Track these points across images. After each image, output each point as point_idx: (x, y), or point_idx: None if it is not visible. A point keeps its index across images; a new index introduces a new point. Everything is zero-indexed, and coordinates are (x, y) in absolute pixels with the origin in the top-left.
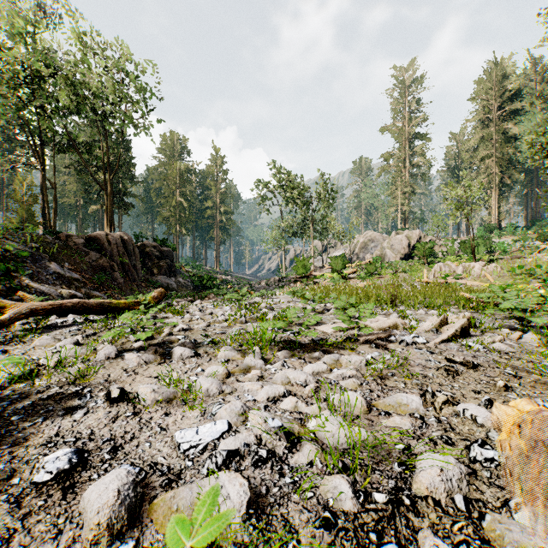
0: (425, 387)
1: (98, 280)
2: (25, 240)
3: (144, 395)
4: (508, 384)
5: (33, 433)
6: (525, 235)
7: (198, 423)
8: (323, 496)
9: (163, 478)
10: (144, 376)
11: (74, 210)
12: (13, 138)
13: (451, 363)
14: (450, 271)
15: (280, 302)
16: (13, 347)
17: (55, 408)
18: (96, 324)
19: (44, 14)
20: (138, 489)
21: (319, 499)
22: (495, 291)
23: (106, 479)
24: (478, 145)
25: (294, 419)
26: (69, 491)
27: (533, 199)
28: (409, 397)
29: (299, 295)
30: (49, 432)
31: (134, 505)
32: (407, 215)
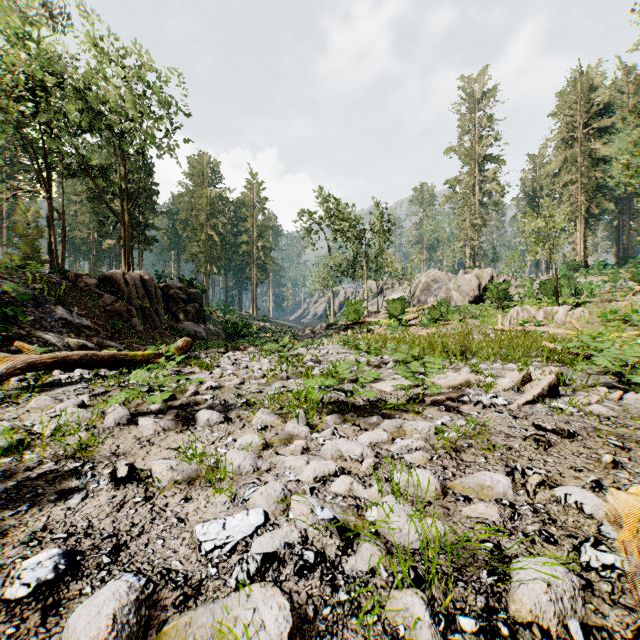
0: (511, 462)
1: (113, 327)
2: (26, 280)
3: (159, 473)
4: (615, 459)
5: (14, 526)
6: (616, 274)
7: (226, 512)
8: (390, 620)
9: (178, 592)
10: (161, 447)
11: (86, 245)
12: (15, 161)
13: (541, 431)
14: (529, 317)
15: (328, 354)
16: (4, 409)
17: (46, 491)
18: (107, 381)
19: (50, 16)
20: (142, 610)
21: (386, 625)
22: (585, 341)
23: (99, 598)
24: (560, 168)
25: (348, 506)
26: (52, 612)
27: (625, 233)
28: (494, 477)
29: (350, 346)
30: (34, 525)
31: (135, 635)
32: (476, 251)
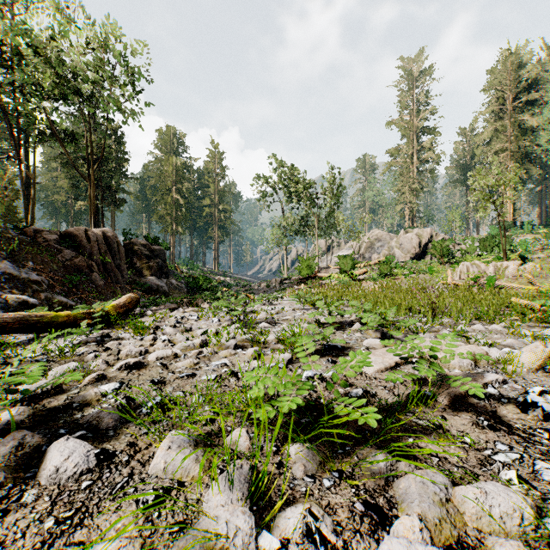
0: None
1: (70, 282)
2: None
3: None
4: None
5: None
6: (548, 232)
7: None
8: None
9: None
10: None
11: (65, 208)
12: None
13: None
14: (479, 272)
15: (283, 310)
16: None
17: None
18: None
19: None
20: None
21: None
22: None
23: None
24: (491, 138)
25: None
26: None
27: (548, 197)
28: None
29: (307, 302)
30: None
31: None
32: (414, 213)
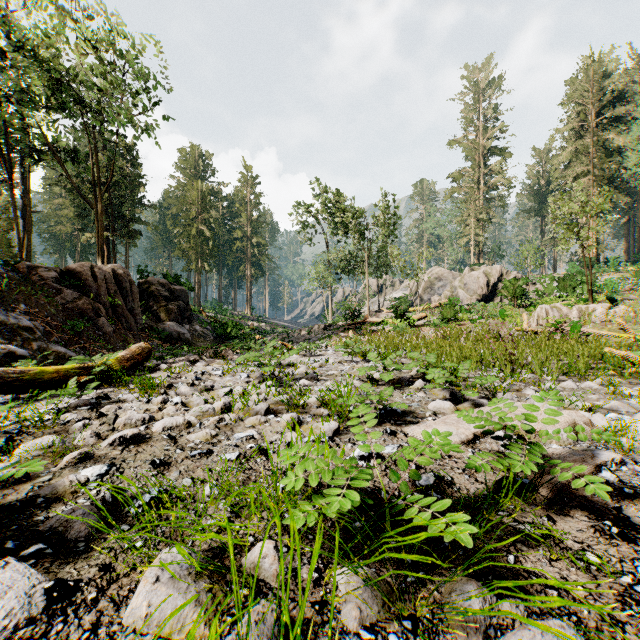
0: None
1: (71, 329)
2: None
3: None
4: None
5: None
6: (638, 270)
7: None
8: None
9: None
10: None
11: (70, 241)
12: None
13: None
14: (561, 317)
15: (328, 363)
16: None
17: None
18: None
19: None
20: None
21: None
22: None
23: None
24: (570, 160)
25: None
26: None
27: (637, 229)
28: None
29: (356, 352)
30: None
31: None
32: (481, 248)
